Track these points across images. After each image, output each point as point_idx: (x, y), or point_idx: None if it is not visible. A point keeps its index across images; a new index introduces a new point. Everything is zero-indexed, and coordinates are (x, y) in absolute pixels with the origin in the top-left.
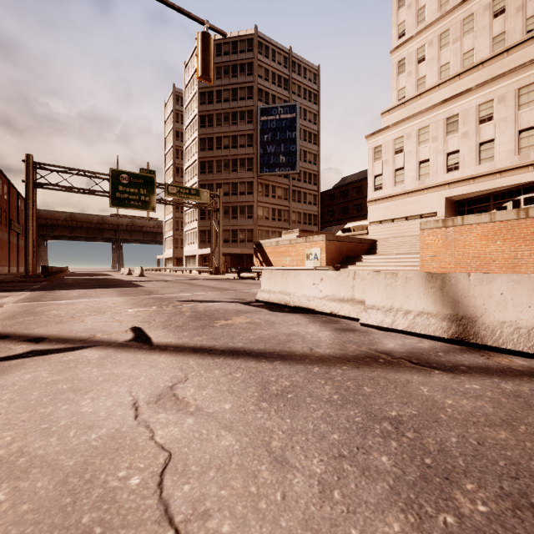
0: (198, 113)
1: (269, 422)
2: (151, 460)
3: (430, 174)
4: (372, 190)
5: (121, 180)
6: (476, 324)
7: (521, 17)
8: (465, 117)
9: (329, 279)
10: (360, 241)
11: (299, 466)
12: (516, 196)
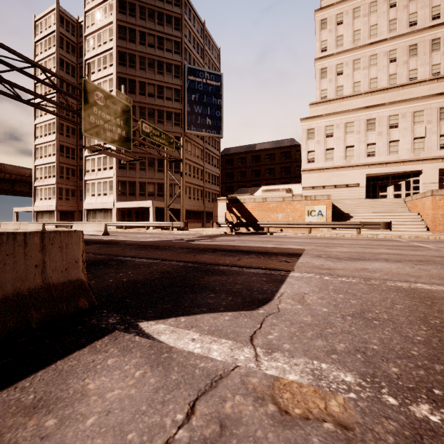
0: (116, 46)
1: None
2: None
3: (354, 156)
4: (306, 162)
5: (95, 99)
6: None
7: (406, 68)
8: (380, 121)
9: None
10: None
11: None
12: (408, 178)
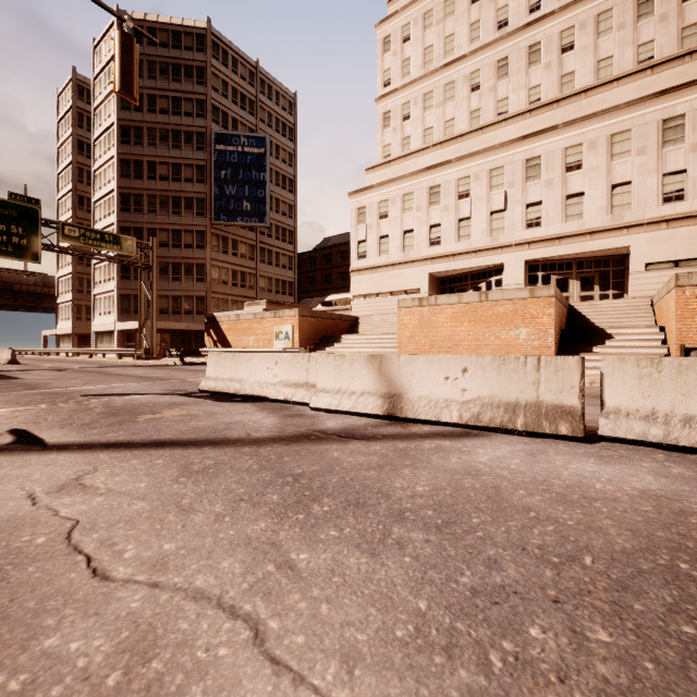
0: (117, 120)
1: (184, 490)
2: (57, 527)
3: (414, 246)
4: (356, 258)
5: None
6: (403, 400)
7: (493, 97)
8: (446, 189)
9: (284, 363)
10: (340, 318)
11: (203, 510)
12: (489, 277)
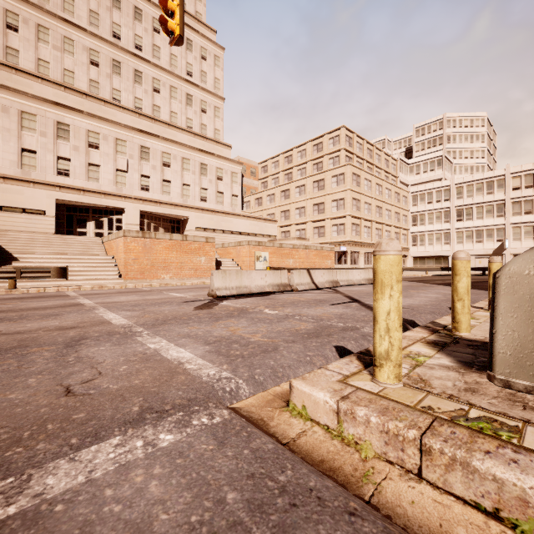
0: None
1: None
2: None
3: (37, 168)
4: None
5: None
6: (316, 283)
7: (110, 83)
8: (76, 132)
9: (270, 275)
10: None
11: None
12: (111, 215)
